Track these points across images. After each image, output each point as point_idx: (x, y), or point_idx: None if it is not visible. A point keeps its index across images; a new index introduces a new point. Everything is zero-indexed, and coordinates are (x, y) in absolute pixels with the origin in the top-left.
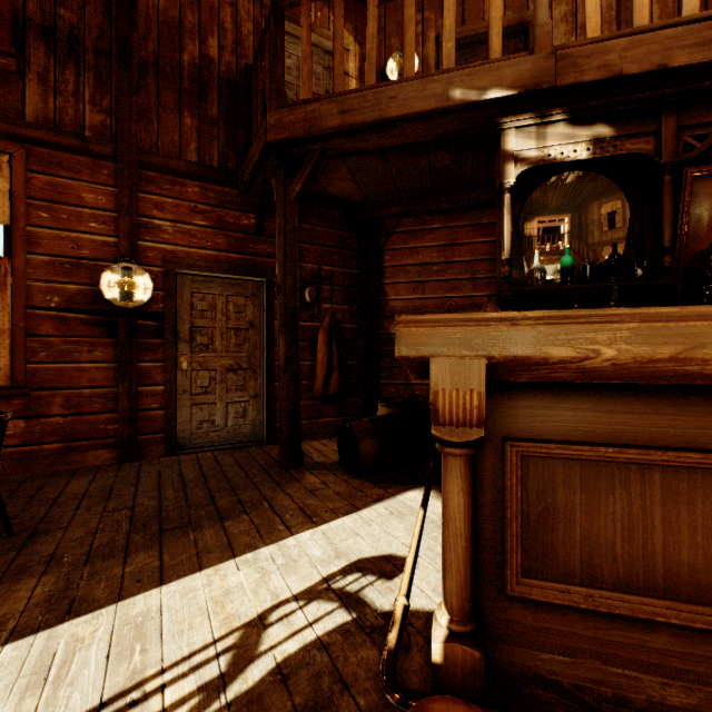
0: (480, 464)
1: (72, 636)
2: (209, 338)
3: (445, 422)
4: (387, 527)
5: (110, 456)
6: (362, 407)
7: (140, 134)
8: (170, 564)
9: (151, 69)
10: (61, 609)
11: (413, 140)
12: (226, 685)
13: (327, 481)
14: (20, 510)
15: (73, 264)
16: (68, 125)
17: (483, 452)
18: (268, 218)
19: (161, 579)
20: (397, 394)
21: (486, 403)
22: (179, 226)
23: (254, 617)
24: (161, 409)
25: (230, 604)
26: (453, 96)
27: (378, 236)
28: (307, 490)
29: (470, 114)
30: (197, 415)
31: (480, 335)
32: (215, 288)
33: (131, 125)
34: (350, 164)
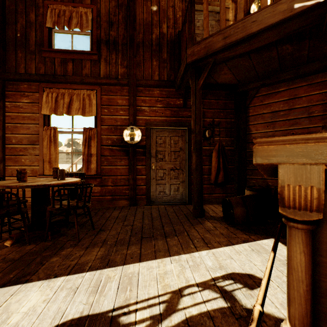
0: (318, 236)
1: (107, 275)
2: (163, 155)
3: (289, 206)
4: (250, 258)
5: (126, 203)
6: (236, 190)
7: (137, 73)
8: (144, 253)
9: (141, 45)
10: (105, 262)
11: (266, 42)
12: (162, 320)
13: (216, 226)
14: (97, 220)
15: (115, 128)
16: (113, 75)
17: (321, 228)
18: (188, 99)
19: (140, 259)
20: (257, 184)
21: (324, 195)
22: (151, 108)
23: (176, 289)
24: (144, 185)
25: (166, 279)
26: (294, 8)
27: (245, 100)
28: (206, 229)
29: (307, 15)
30: (158, 189)
31: (319, 149)
32: (165, 134)
33: (134, 70)
34: (229, 64)
